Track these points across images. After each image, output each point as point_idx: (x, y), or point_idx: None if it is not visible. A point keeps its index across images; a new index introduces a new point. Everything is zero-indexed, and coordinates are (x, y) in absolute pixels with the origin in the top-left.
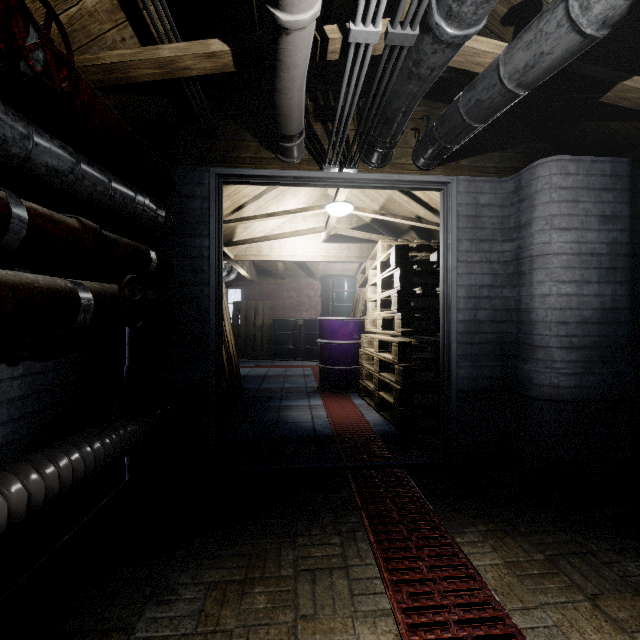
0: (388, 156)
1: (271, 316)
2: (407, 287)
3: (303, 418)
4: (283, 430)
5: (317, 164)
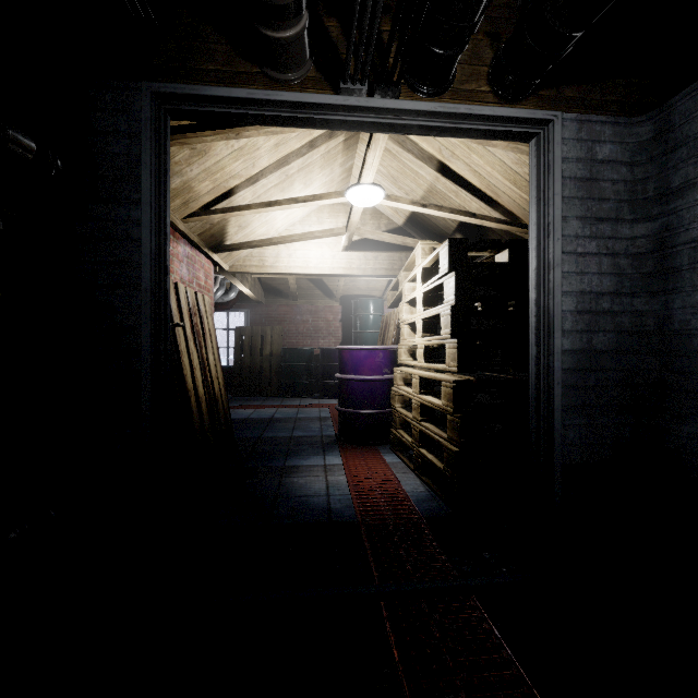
0: (451, 71)
1: (281, 344)
2: (466, 301)
3: (314, 488)
4: (283, 512)
5: (330, 86)
